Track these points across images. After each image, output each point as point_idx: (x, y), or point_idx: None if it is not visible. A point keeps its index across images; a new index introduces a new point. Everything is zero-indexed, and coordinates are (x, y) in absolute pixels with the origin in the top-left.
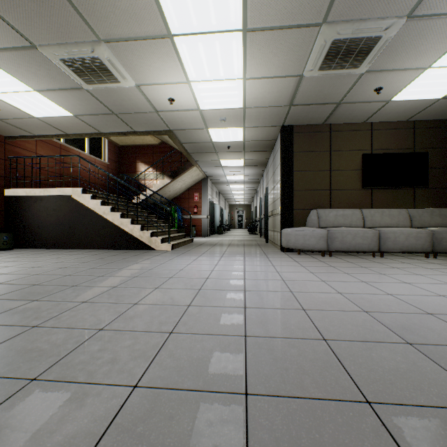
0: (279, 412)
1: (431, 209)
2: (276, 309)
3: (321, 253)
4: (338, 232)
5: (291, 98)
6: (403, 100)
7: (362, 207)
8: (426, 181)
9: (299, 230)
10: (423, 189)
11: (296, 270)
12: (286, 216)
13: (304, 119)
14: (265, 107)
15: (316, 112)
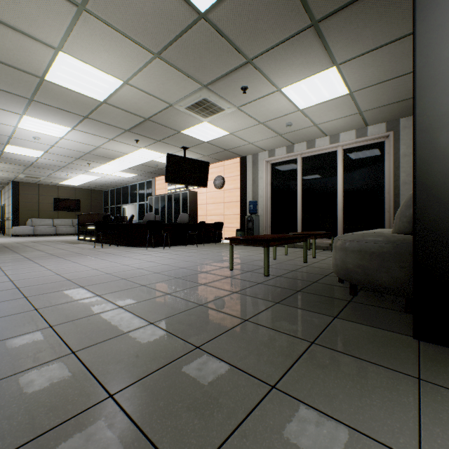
0: (2, 242)
1: None
2: (4, 241)
3: (32, 235)
4: (39, 228)
5: (16, 177)
6: (65, 184)
7: (55, 218)
8: (80, 210)
9: (21, 227)
10: (80, 212)
11: (15, 239)
12: (15, 221)
13: (25, 181)
14: (2, 177)
15: (30, 181)
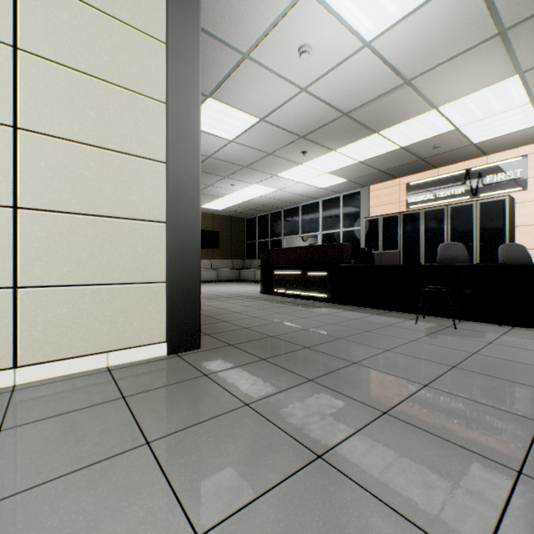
0: None
1: (221, 260)
2: None
3: None
4: None
5: None
6: (205, 207)
7: None
8: (219, 246)
9: None
10: (218, 250)
11: None
12: None
13: None
14: None
15: None
